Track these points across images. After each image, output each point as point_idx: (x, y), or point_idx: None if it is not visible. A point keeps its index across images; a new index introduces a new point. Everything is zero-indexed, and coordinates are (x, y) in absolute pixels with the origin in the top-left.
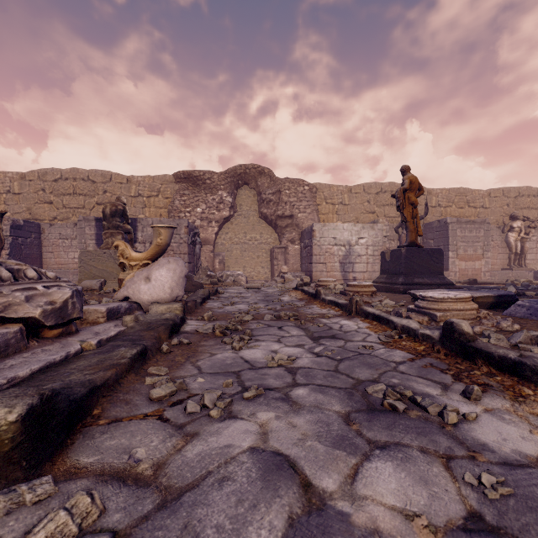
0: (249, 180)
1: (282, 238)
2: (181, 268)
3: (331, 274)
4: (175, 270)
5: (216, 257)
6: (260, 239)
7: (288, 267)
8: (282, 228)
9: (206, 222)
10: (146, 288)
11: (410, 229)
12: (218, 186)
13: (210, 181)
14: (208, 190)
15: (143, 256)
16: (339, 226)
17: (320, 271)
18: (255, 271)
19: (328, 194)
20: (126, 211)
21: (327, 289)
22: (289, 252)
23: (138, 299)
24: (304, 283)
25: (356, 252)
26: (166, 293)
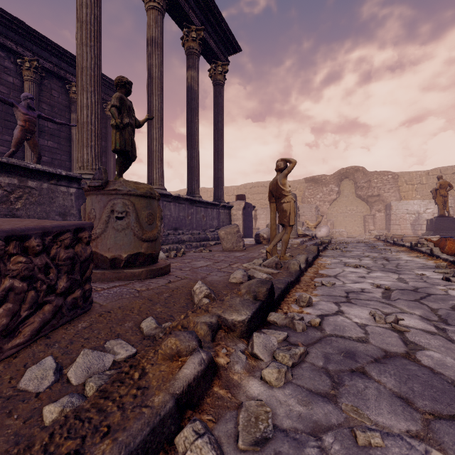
0: (348, 175)
1: (372, 209)
2: (328, 228)
3: (404, 231)
4: (327, 229)
5: (328, 221)
6: (356, 209)
7: (376, 227)
8: (372, 202)
9: (322, 202)
10: (319, 233)
11: (439, 209)
12: (329, 182)
13: (325, 180)
14: (323, 185)
15: (314, 225)
16: (410, 202)
17: (396, 230)
18: (353, 229)
19: (407, 178)
20: (299, 207)
21: (389, 237)
22: (376, 218)
23: (317, 236)
24: (379, 235)
25: (424, 218)
26: (324, 235)
